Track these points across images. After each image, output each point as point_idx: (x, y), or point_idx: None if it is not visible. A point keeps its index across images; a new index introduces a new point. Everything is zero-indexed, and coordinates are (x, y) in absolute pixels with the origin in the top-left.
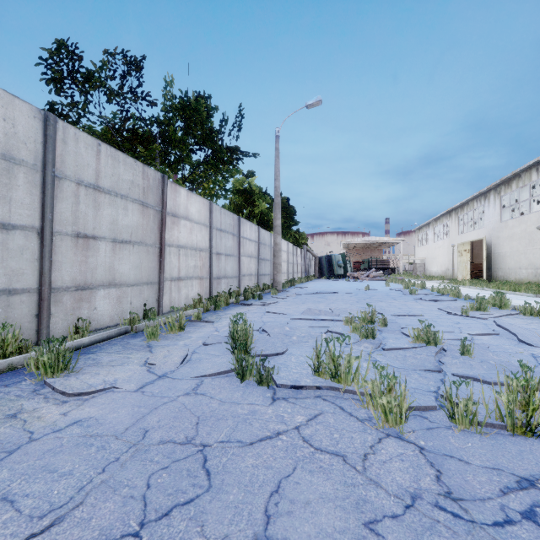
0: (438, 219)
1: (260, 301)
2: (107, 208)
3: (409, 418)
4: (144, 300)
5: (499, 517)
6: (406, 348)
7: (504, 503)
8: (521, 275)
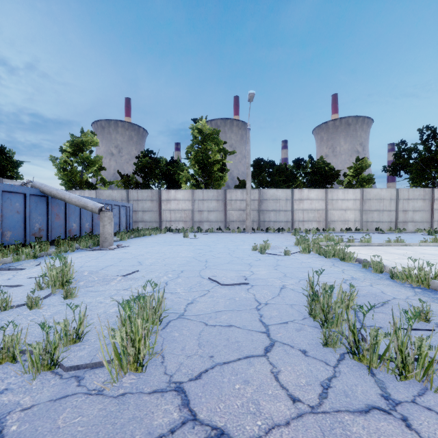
0: None
1: None
2: (411, 203)
3: None
4: (424, 227)
5: None
6: None
7: None
8: None
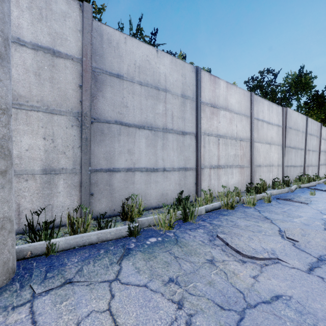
0: None
1: None
2: (311, 140)
3: None
4: (315, 172)
5: None
6: None
7: None
8: None
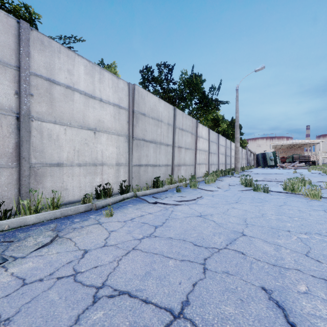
0: None
1: (233, 176)
2: (184, 136)
3: (322, 199)
4: (191, 172)
5: None
6: (321, 189)
7: None
8: None
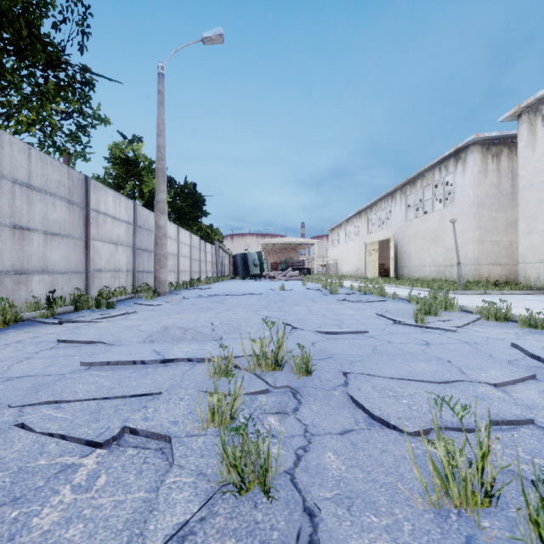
0: (349, 220)
1: (104, 312)
2: None
3: None
4: None
5: None
6: None
7: None
8: (425, 273)
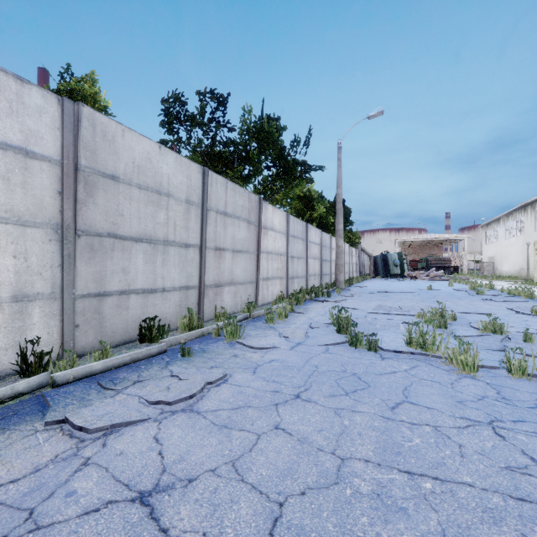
0: (510, 214)
1: (329, 298)
2: (230, 228)
3: (479, 371)
4: (248, 295)
5: (532, 406)
6: (475, 335)
7: (536, 402)
8: None
